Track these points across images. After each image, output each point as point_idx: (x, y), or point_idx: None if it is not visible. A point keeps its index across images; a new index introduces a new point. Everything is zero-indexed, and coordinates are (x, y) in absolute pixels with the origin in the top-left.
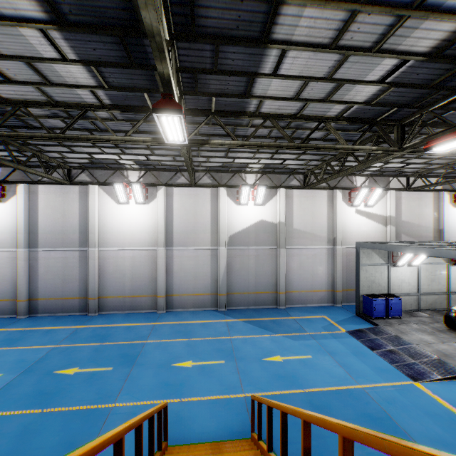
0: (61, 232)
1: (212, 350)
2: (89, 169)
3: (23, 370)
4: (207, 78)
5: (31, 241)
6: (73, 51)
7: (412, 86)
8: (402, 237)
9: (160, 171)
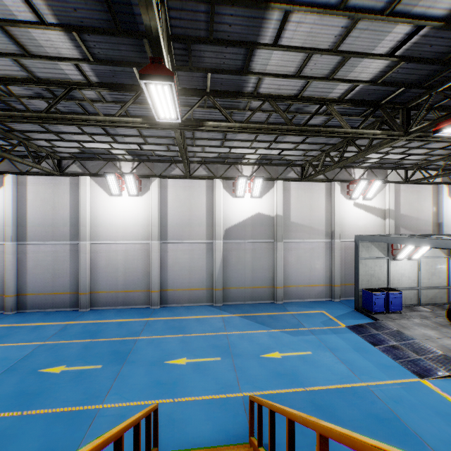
0: (51, 225)
1: (208, 347)
2: (80, 159)
3: (6, 368)
4: (202, 50)
5: (20, 234)
6: (51, 13)
7: (423, 61)
8: (400, 231)
9: (154, 162)
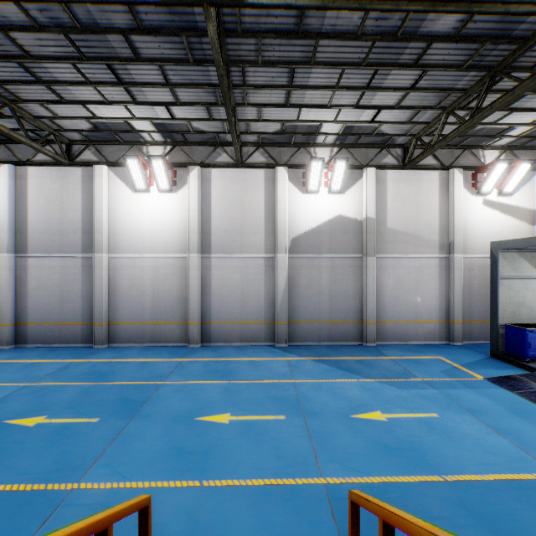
0: (58, 232)
1: (265, 399)
2: (95, 143)
3: None
4: None
5: (19, 244)
6: None
7: None
8: None
9: (193, 145)
